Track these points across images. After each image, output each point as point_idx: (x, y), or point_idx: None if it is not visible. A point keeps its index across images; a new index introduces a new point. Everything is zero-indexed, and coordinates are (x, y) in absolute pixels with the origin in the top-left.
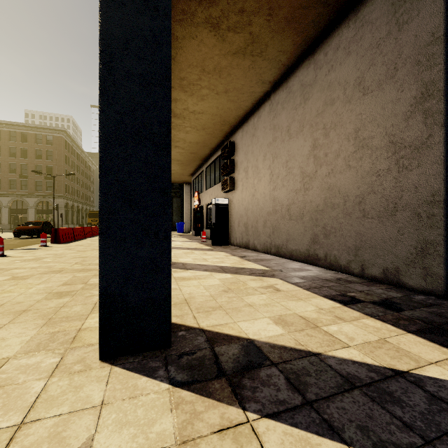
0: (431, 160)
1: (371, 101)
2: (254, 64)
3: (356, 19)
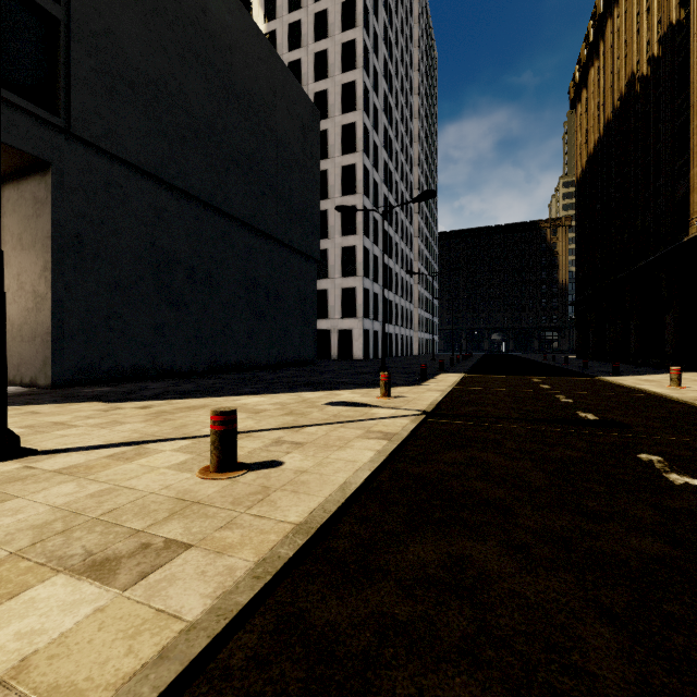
0: (48, 308)
1: (26, 257)
2: None
3: (19, 189)
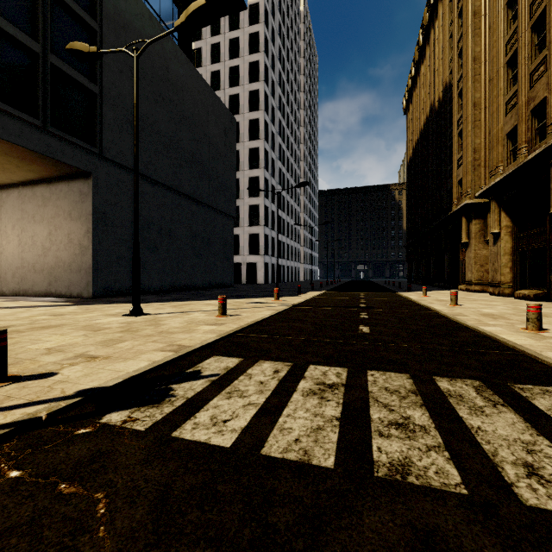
0: (90, 254)
1: (74, 224)
2: (5, 173)
3: (69, 185)
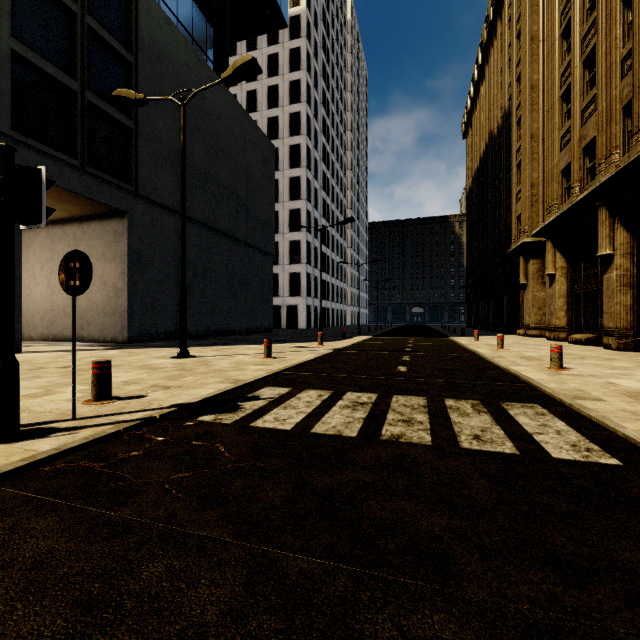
0: (125, 296)
1: (108, 266)
2: None
3: (102, 224)
